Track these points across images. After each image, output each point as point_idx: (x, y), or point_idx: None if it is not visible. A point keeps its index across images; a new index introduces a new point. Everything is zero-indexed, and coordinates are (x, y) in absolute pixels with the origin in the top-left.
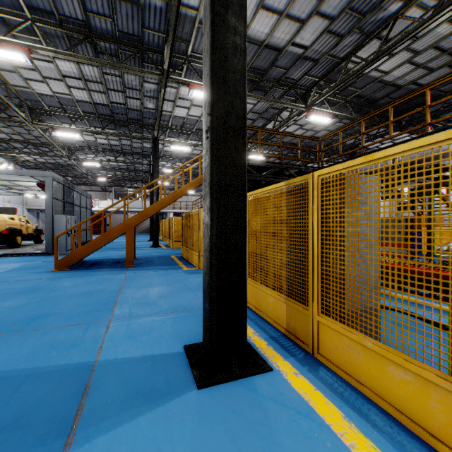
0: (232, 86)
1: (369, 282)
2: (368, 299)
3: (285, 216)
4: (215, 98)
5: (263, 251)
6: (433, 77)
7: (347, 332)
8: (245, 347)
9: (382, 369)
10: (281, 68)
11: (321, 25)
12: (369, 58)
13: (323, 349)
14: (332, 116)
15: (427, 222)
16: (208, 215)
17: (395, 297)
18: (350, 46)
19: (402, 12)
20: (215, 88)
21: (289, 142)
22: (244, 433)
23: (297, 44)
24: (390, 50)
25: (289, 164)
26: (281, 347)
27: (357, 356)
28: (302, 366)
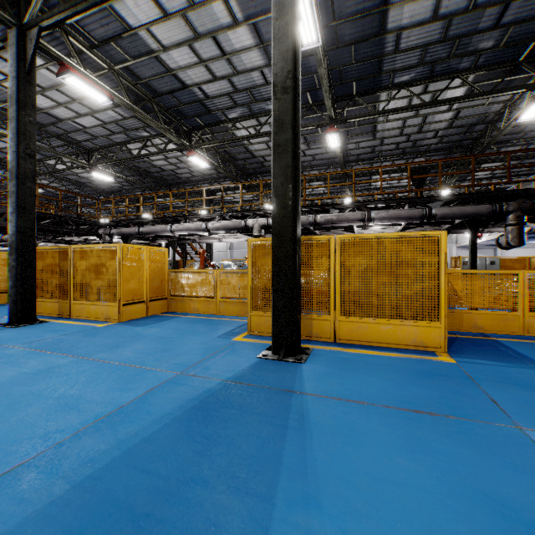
0: (29, 210)
1: (88, 284)
2: (88, 290)
3: (58, 262)
4: (21, 215)
5: (45, 280)
6: (183, 171)
7: (82, 302)
8: (36, 316)
9: (91, 309)
10: (62, 129)
11: (97, 121)
12: (138, 149)
13: (74, 313)
14: (114, 178)
15: (172, 265)
16: (16, 262)
17: (93, 287)
18: (122, 139)
19: (150, 138)
20: (20, 211)
21: (76, 180)
22: (39, 328)
23: (77, 122)
24: (145, 157)
25: (70, 217)
26: (55, 319)
27: (85, 309)
28: (64, 320)
